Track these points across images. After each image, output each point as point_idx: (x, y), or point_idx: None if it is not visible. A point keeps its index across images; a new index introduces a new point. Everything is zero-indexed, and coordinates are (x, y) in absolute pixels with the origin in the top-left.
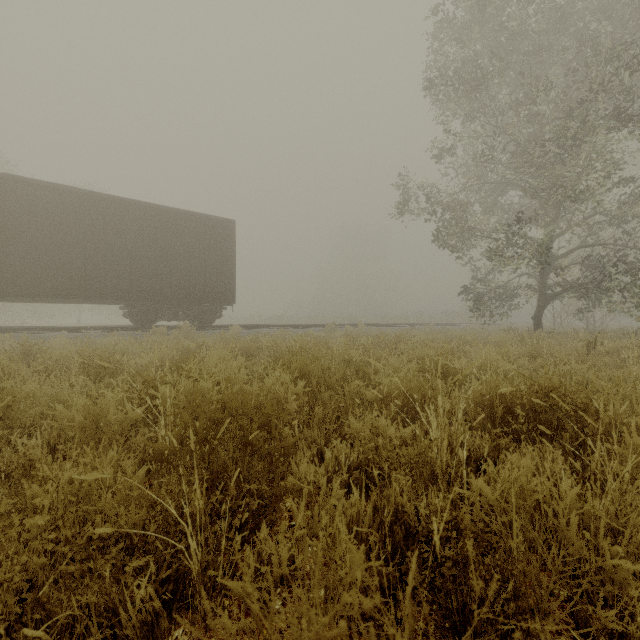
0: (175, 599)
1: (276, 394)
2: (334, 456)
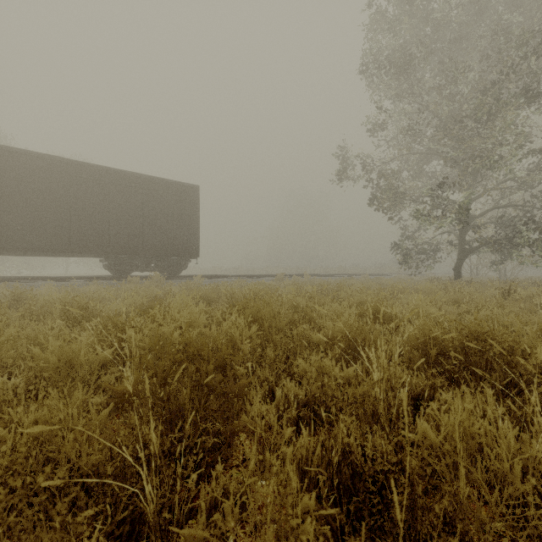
0: (131, 540)
1: (232, 337)
2: (284, 394)
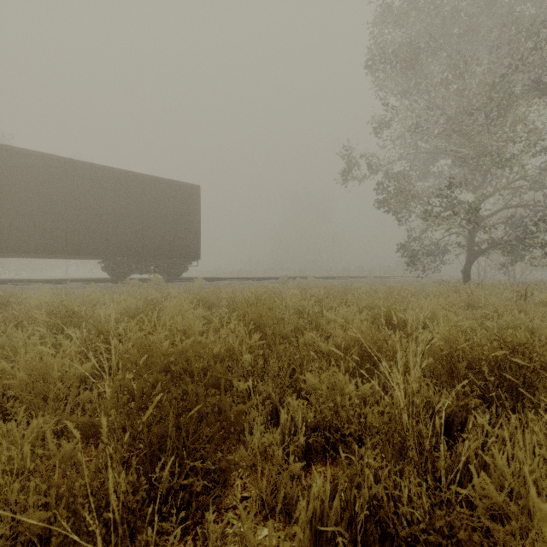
0: None
1: (231, 346)
2: (290, 416)
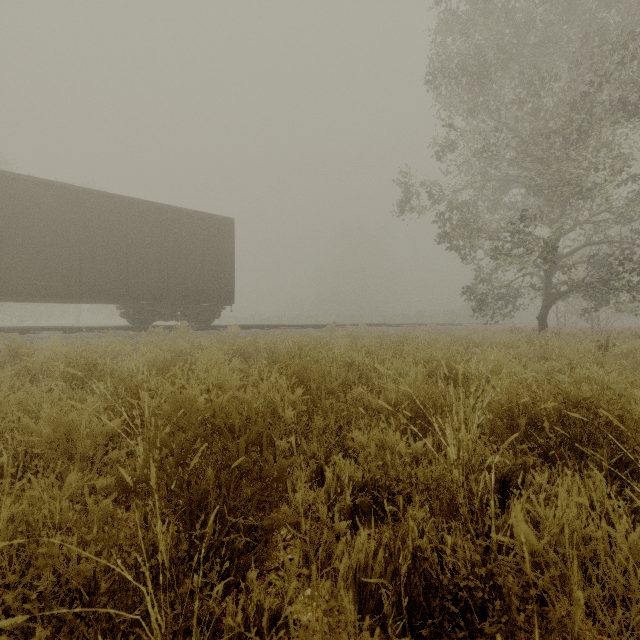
0: None
1: (271, 402)
2: (336, 475)
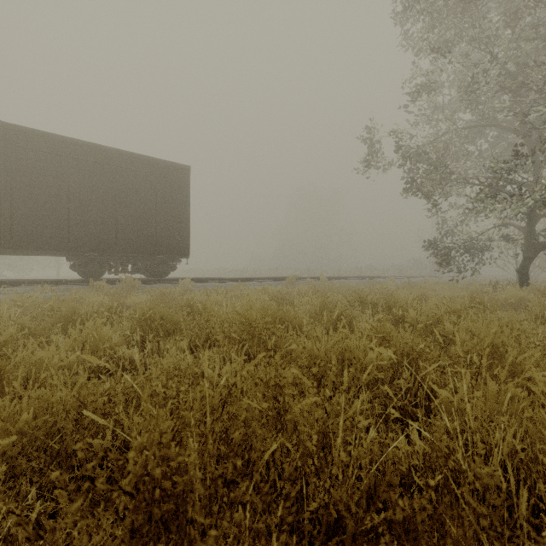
0: None
1: None
2: None
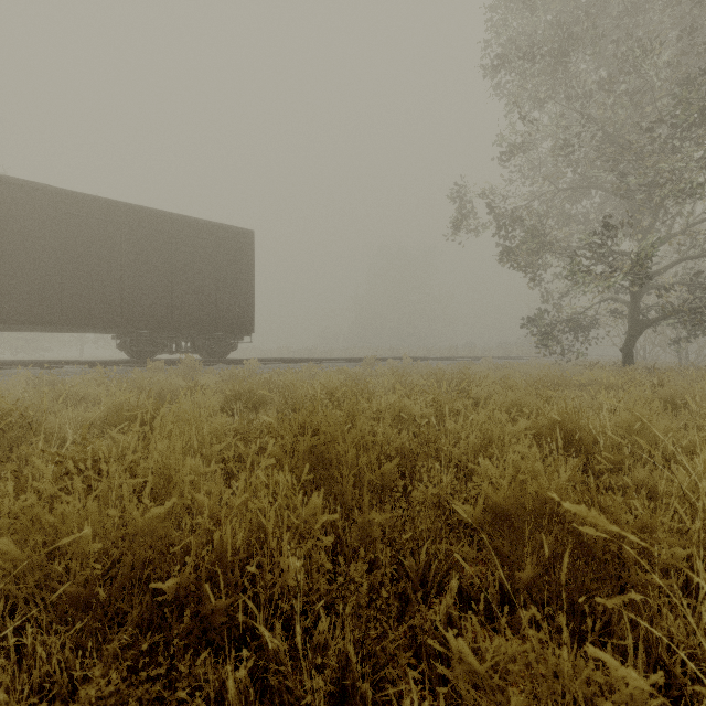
0: None
1: (258, 521)
2: None
